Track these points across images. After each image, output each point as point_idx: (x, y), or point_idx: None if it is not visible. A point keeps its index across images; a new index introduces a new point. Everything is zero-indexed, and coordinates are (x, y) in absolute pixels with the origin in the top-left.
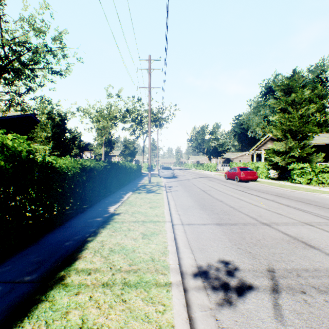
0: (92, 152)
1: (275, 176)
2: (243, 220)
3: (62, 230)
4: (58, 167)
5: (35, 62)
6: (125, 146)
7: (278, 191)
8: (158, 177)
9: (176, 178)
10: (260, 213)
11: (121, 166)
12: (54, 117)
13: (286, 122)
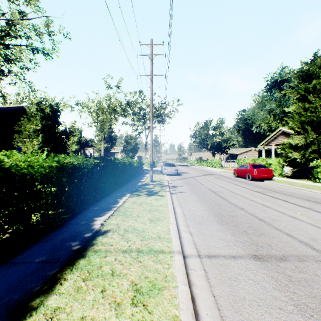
0: (95, 148)
1: (288, 173)
2: (292, 248)
3: (5, 270)
4: (11, 167)
5: (6, 33)
6: (126, 141)
7: (307, 193)
8: (161, 174)
9: (179, 175)
10: (308, 232)
11: (119, 163)
12: (43, 108)
13: (305, 113)
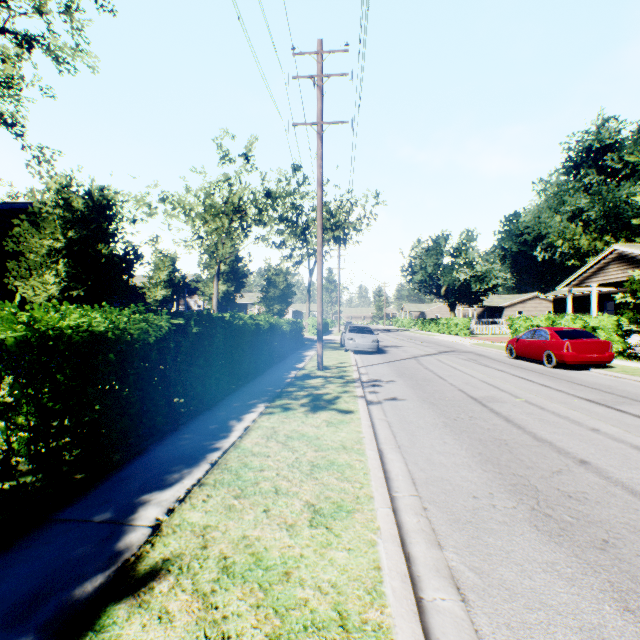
0: None
1: (636, 349)
2: None
3: None
4: None
5: None
6: (268, 280)
7: None
8: (341, 350)
9: (382, 352)
10: None
11: (244, 327)
12: (67, 199)
13: None
